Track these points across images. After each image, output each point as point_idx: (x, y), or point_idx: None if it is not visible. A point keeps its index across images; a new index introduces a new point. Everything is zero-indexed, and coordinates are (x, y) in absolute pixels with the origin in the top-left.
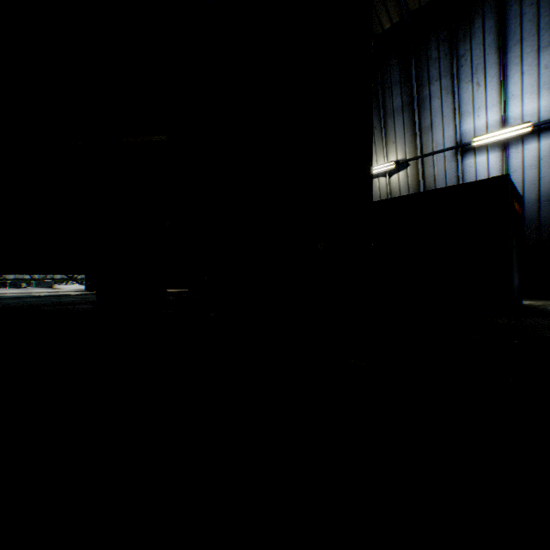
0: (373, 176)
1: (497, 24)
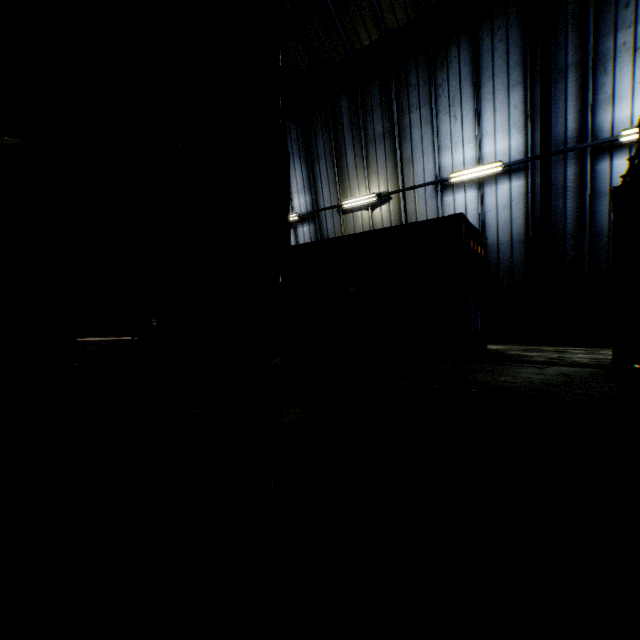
0: (355, 209)
1: (472, 56)
